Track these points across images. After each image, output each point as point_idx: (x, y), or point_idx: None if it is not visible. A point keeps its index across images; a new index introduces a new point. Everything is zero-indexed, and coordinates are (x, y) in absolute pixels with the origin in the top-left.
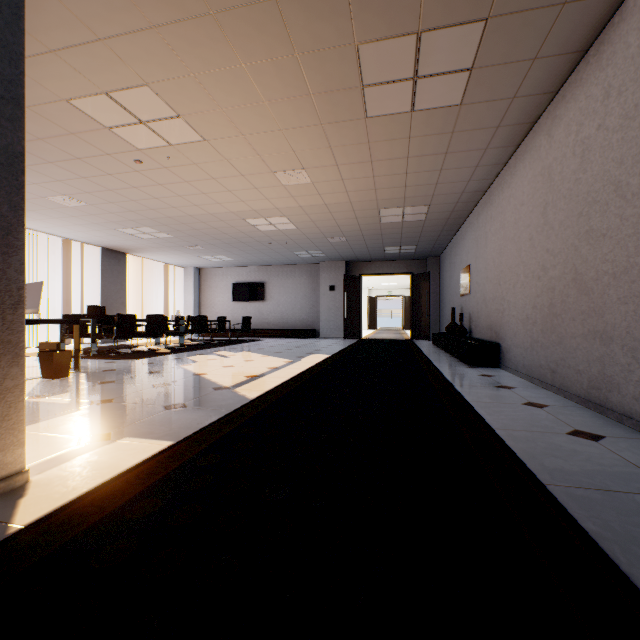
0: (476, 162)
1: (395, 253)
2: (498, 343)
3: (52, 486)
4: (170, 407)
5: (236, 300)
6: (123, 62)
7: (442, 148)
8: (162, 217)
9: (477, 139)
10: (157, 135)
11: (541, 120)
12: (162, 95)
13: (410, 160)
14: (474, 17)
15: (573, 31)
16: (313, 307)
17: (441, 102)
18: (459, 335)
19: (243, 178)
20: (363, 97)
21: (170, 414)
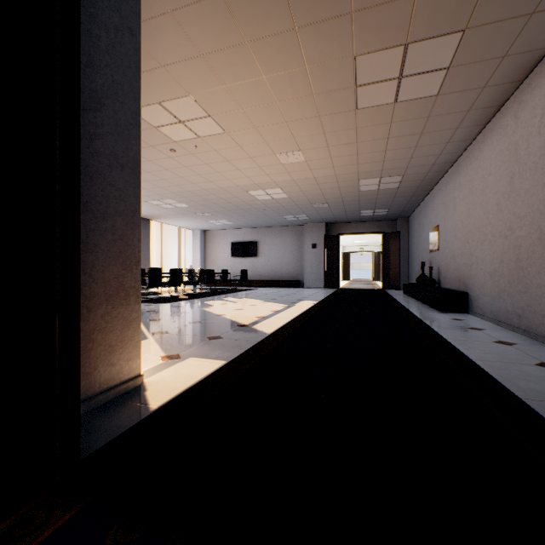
0: (447, 139)
1: (369, 215)
2: (466, 292)
3: (160, 385)
4: (211, 338)
5: (234, 256)
6: (175, 81)
7: (418, 129)
8: (183, 191)
9: (449, 121)
10: (190, 130)
11: (508, 103)
12: (199, 102)
13: (390, 140)
14: (453, 29)
15: (539, 33)
16: (298, 262)
17: (420, 94)
18: (429, 285)
19: (250, 159)
20: (355, 94)
21: (213, 343)
